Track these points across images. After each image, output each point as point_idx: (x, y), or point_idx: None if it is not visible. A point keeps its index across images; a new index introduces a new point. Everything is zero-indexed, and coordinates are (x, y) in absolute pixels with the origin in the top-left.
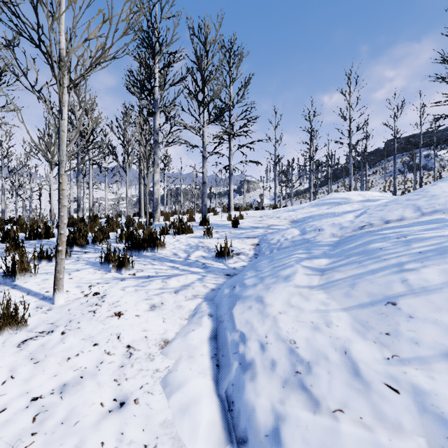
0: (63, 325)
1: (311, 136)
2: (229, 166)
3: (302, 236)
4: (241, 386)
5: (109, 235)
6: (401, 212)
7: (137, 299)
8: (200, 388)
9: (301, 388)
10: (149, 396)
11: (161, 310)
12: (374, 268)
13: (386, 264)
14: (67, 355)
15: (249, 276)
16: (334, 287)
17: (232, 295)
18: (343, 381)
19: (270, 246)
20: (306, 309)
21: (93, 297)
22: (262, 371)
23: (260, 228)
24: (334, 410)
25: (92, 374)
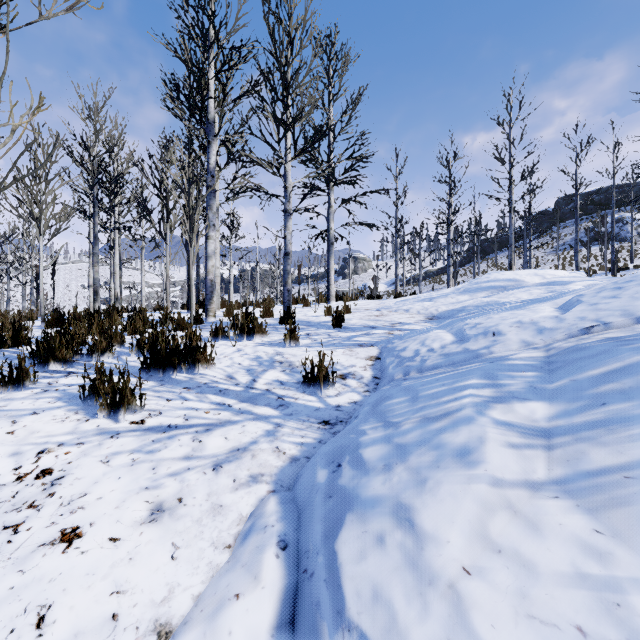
0: None
1: (450, 189)
2: (327, 232)
3: (462, 344)
4: None
5: (123, 341)
6: None
7: (127, 489)
8: None
9: None
10: None
11: (173, 520)
12: None
13: None
14: None
15: (371, 440)
16: (602, 493)
17: (333, 489)
18: None
19: (402, 362)
20: (542, 565)
21: (34, 482)
22: None
23: (380, 328)
24: None
25: None
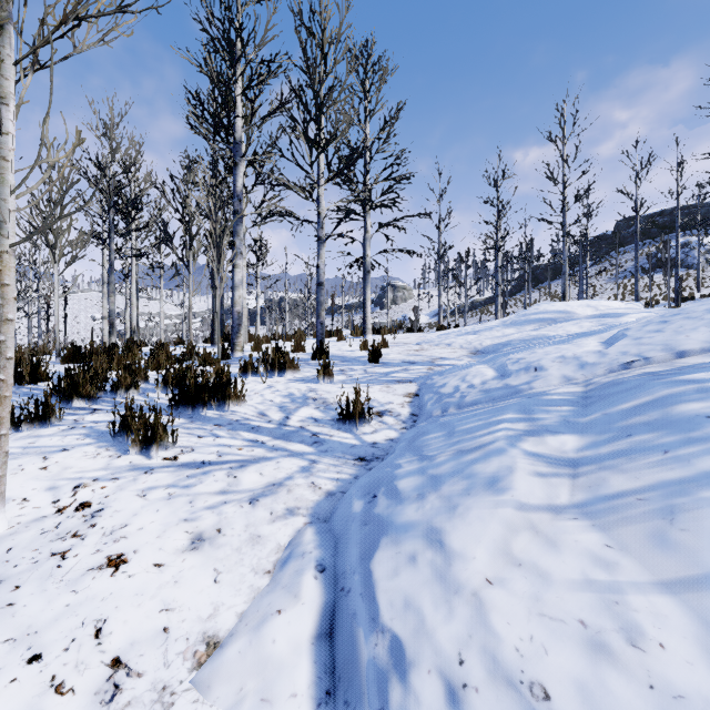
0: None
1: (498, 211)
2: (363, 259)
3: (503, 380)
4: None
5: (147, 377)
6: (707, 334)
7: (167, 521)
8: None
9: None
10: None
11: (214, 548)
12: None
13: None
14: None
15: (406, 472)
16: (616, 513)
17: (369, 517)
18: None
19: (441, 398)
20: (556, 575)
21: (74, 514)
22: None
23: (419, 364)
24: None
25: None
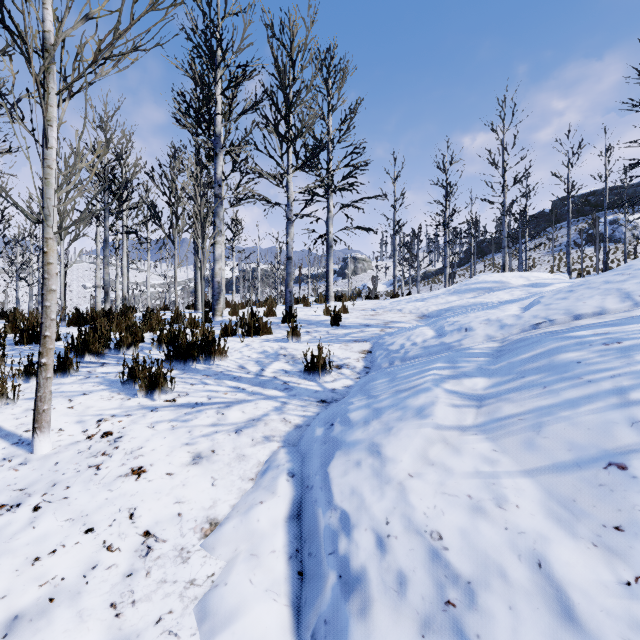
0: (39, 493)
1: (446, 192)
2: (327, 236)
3: (440, 339)
4: (341, 627)
5: (143, 337)
6: (599, 301)
7: (173, 444)
8: (266, 626)
9: None
10: None
11: (210, 463)
12: (572, 397)
13: (595, 391)
14: (35, 553)
15: (357, 407)
16: (503, 429)
17: (327, 438)
18: (542, 632)
19: (389, 354)
20: (456, 469)
21: (101, 440)
22: (382, 596)
23: (373, 326)
24: None
25: (71, 593)
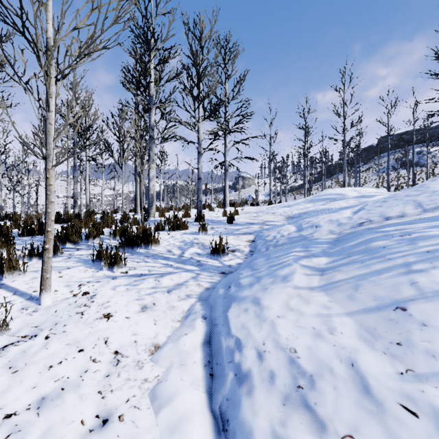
0: (48, 329)
1: (305, 132)
2: (224, 163)
3: (299, 232)
4: (236, 401)
5: (103, 231)
6: (401, 208)
7: (128, 300)
8: (192, 403)
9: (304, 407)
10: (135, 411)
11: (152, 311)
12: (378, 268)
13: (392, 265)
14: (49, 363)
15: (245, 276)
16: (335, 288)
17: (227, 295)
18: (351, 400)
19: (266, 242)
20: (306, 312)
21: (82, 297)
22: (260, 384)
23: (256, 224)
24: (343, 436)
25: (74, 385)
